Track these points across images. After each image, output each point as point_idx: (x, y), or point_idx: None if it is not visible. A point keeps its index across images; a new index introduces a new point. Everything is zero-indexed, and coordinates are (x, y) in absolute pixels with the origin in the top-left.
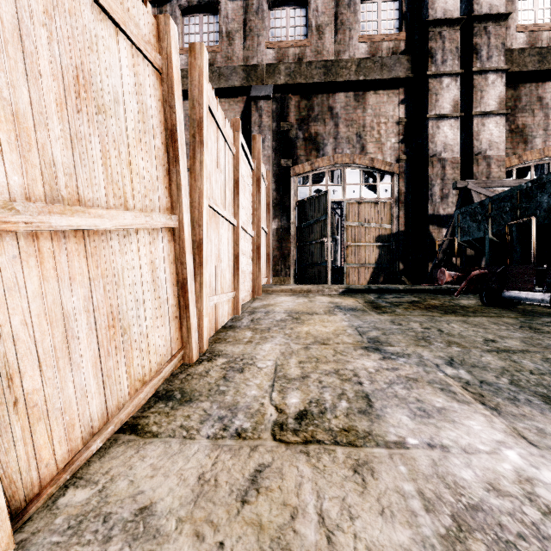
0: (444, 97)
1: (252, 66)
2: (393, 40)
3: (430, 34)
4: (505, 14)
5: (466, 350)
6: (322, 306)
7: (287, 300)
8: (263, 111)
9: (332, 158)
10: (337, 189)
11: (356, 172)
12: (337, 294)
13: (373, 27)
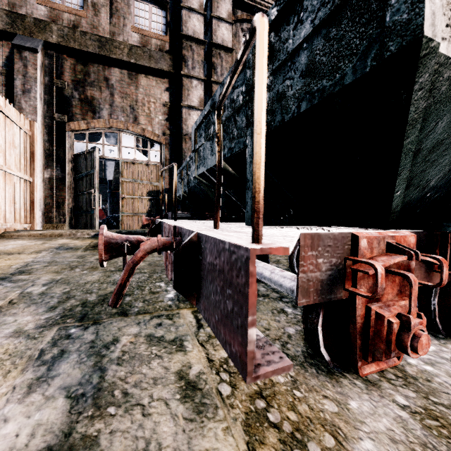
0: (194, 94)
1: (19, 15)
2: (160, 40)
3: (184, 45)
4: (231, 48)
5: (89, 272)
6: (45, 247)
7: (17, 243)
8: (29, 62)
9: (108, 122)
10: (114, 149)
11: (131, 137)
12: (87, 237)
13: (145, 23)
